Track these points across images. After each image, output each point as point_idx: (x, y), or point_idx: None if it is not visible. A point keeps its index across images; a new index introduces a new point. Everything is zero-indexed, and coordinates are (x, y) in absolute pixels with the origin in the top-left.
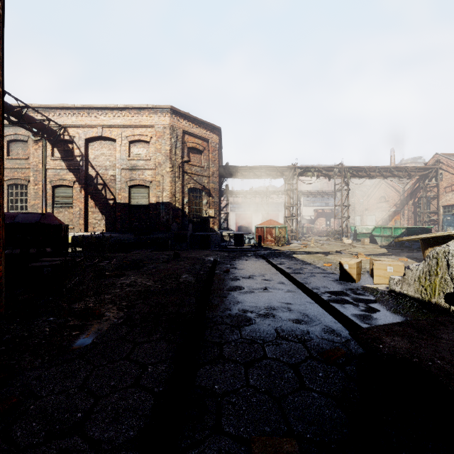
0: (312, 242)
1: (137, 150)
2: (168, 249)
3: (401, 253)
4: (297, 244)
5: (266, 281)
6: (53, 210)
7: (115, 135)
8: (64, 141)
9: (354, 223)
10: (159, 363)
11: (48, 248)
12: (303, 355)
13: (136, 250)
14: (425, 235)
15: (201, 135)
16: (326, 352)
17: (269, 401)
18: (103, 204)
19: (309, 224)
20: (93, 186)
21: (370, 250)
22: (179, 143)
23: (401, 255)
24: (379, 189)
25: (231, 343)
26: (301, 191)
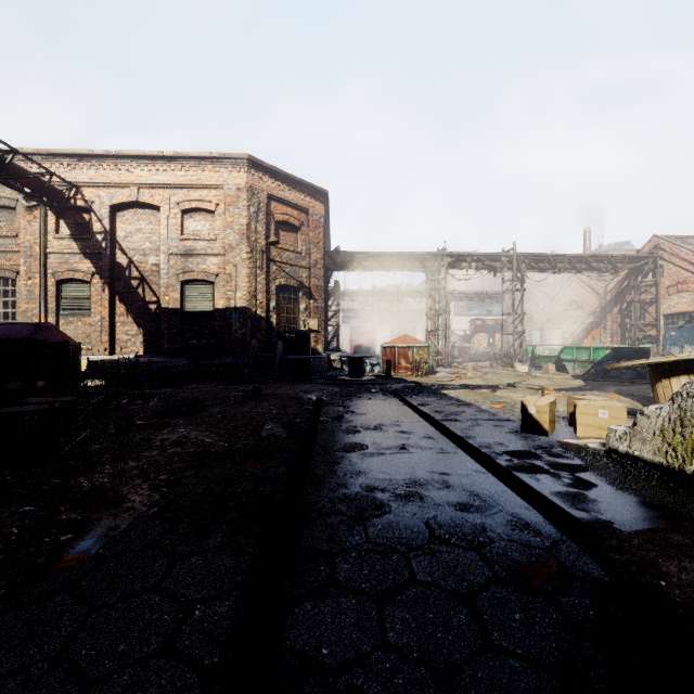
0: (469, 370)
1: (194, 224)
2: (244, 381)
3: (606, 387)
4: (446, 373)
5: (403, 435)
6: (58, 319)
7: (160, 200)
8: (76, 209)
9: (530, 340)
10: (217, 599)
11: (41, 381)
12: (482, 575)
13: (193, 384)
14: (658, 359)
15: (296, 203)
16: (523, 569)
17: (428, 683)
18: (140, 310)
19: (463, 343)
20: (123, 281)
21: (559, 383)
22: (261, 214)
23: (608, 390)
24: (568, 289)
25: (350, 553)
26: (450, 293)
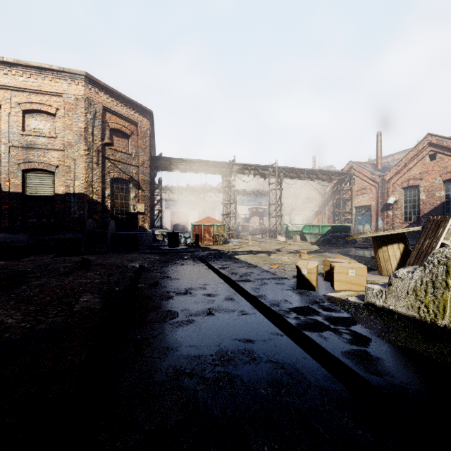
0: (250, 240)
1: (36, 123)
2: (81, 253)
3: (331, 250)
4: (236, 242)
5: (209, 298)
6: None
7: (1, 98)
8: None
9: (284, 221)
10: None
11: None
12: None
13: (31, 256)
14: (383, 233)
15: (127, 116)
16: None
17: None
18: None
19: (244, 222)
20: None
21: (304, 248)
22: (97, 121)
23: (333, 252)
24: (304, 190)
25: None
26: (237, 190)
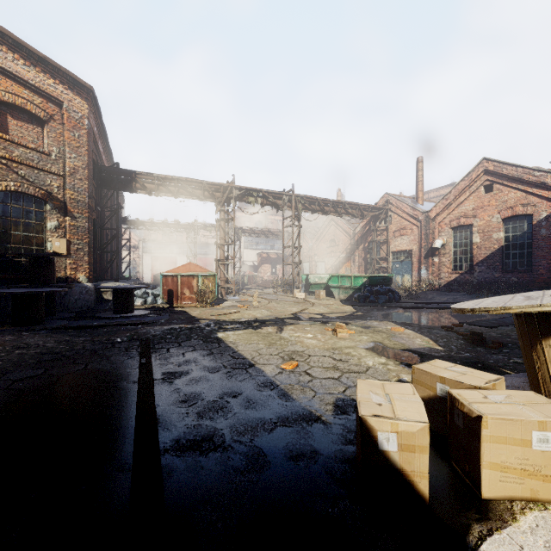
0: (255, 297)
1: None
2: None
3: (373, 312)
4: (233, 302)
5: None
6: None
7: None
8: None
9: (302, 270)
10: None
11: None
12: None
13: None
14: None
15: (39, 86)
16: None
17: None
18: None
19: (252, 272)
20: None
21: (334, 309)
22: None
23: (377, 317)
24: (329, 230)
25: None
26: (241, 228)
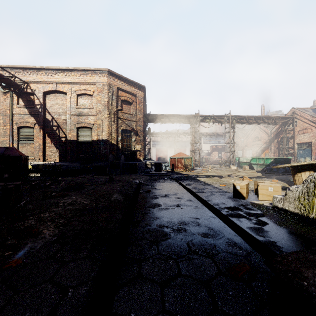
0: (209, 168)
1: (83, 101)
2: (106, 174)
3: (271, 176)
4: (199, 170)
5: (178, 199)
6: (18, 145)
7: (66, 89)
8: (27, 93)
9: (237, 155)
10: (80, 286)
11: (6, 174)
12: (213, 271)
13: (82, 175)
14: (296, 164)
15: (130, 91)
16: (233, 267)
17: None
18: (57, 141)
19: (207, 156)
20: (49, 127)
21: (250, 174)
22: (114, 96)
23: (272, 178)
24: (254, 131)
25: (149, 260)
26: (201, 133)
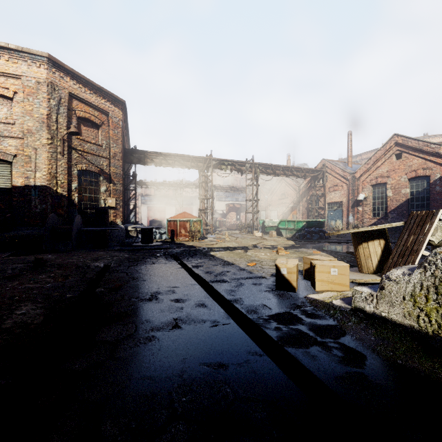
0: (226, 235)
1: None
2: (42, 251)
3: (307, 245)
4: (212, 238)
5: (177, 304)
6: None
7: None
8: None
9: (260, 217)
10: None
11: None
12: None
13: None
14: (365, 229)
15: (97, 105)
16: None
17: None
18: None
19: (222, 218)
20: None
21: (281, 243)
22: (63, 108)
23: (309, 247)
24: (280, 187)
25: None
26: (214, 186)
